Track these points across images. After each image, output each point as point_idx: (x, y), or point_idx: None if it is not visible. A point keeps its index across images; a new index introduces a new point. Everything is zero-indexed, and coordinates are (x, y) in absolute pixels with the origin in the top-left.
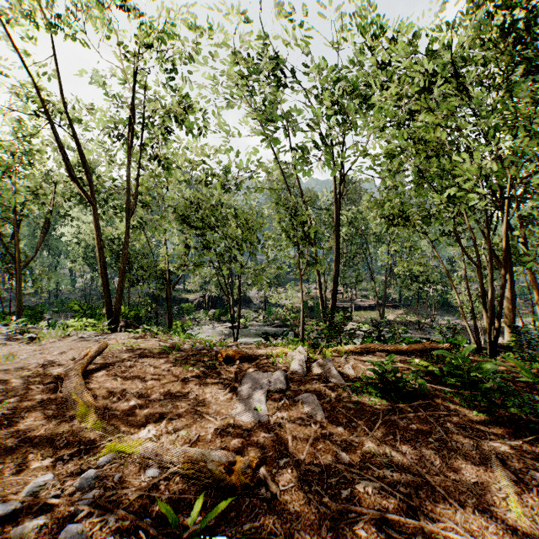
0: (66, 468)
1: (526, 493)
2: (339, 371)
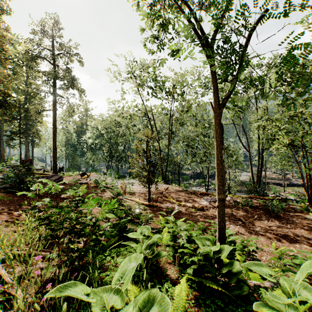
0: (171, 204)
1: (257, 220)
2: (234, 200)
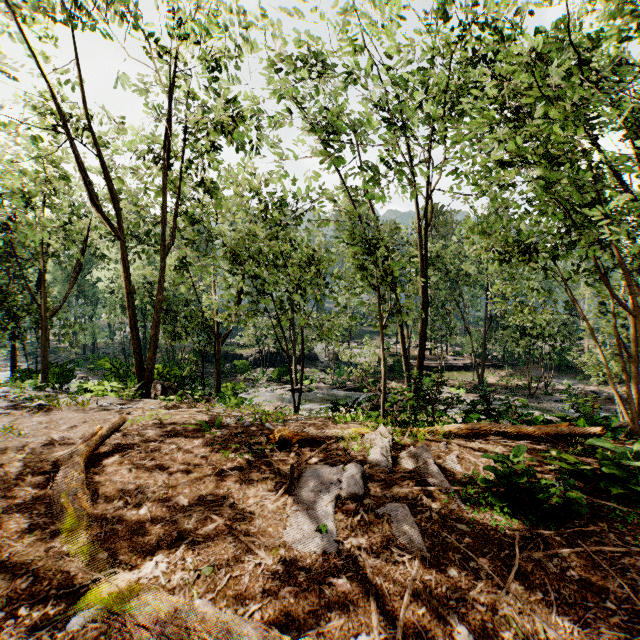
0: (17, 635)
1: None
2: (440, 466)
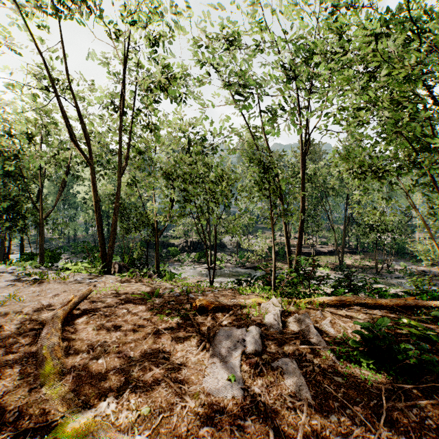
0: None
1: None
2: (317, 329)
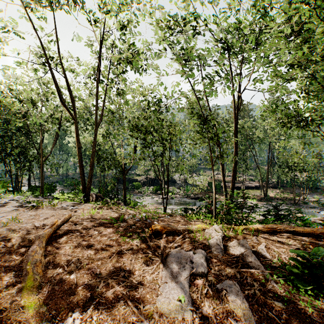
0: None
1: None
2: (254, 253)
